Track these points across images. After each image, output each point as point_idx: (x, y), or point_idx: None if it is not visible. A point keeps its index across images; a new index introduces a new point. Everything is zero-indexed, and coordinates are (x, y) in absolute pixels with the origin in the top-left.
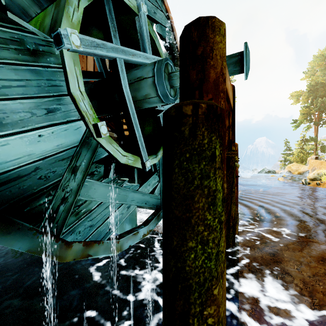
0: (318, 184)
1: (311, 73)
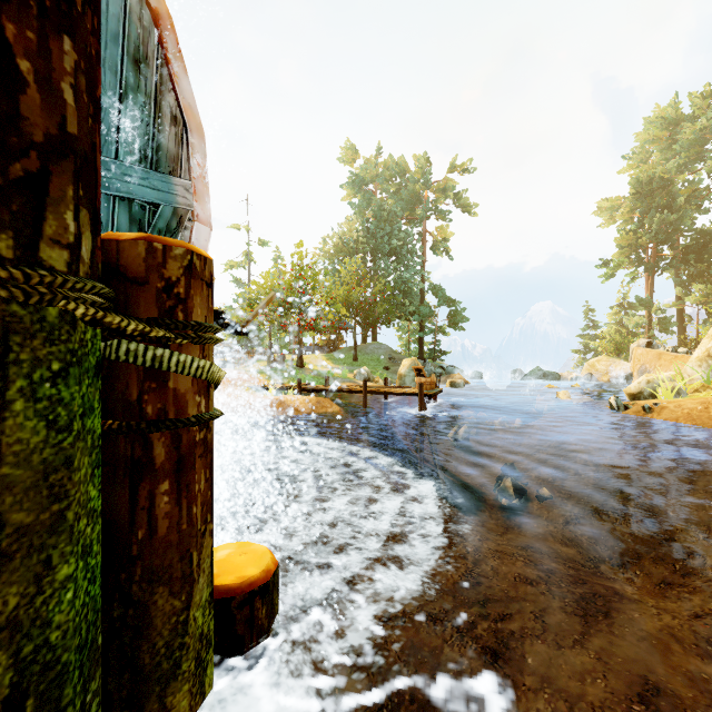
0: (648, 409)
1: (640, 158)
